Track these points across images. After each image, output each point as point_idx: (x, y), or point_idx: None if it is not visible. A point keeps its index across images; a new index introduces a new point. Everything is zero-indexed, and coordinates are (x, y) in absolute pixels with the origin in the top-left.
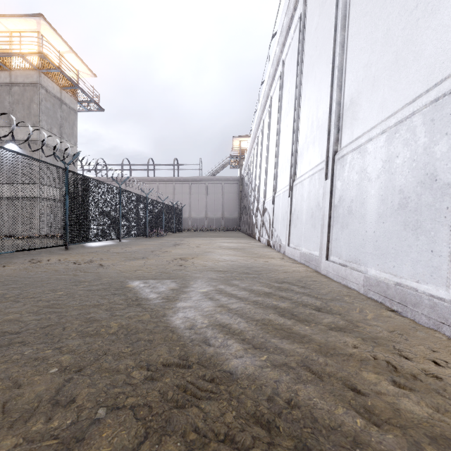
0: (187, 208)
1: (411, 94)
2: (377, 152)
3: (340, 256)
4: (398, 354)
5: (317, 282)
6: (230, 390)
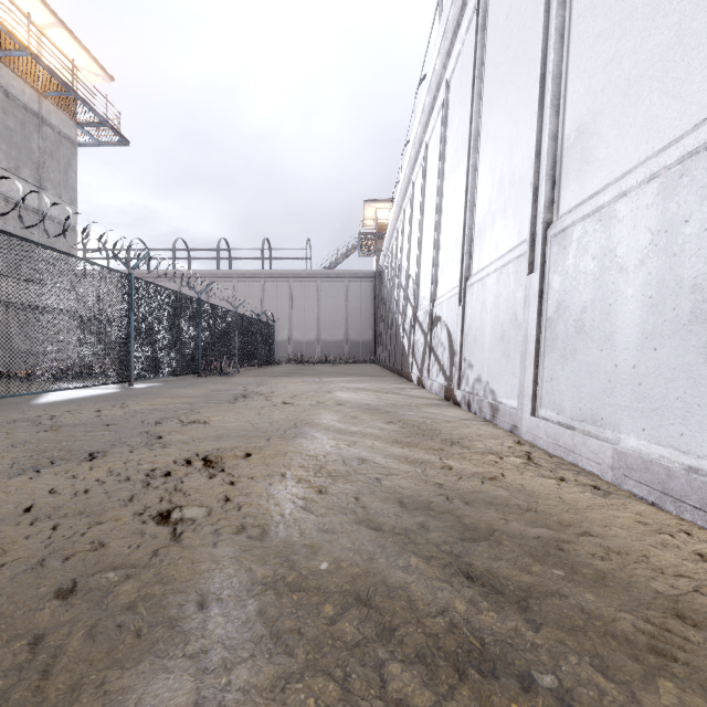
0: (286, 323)
1: None
2: None
3: None
4: None
5: None
6: None
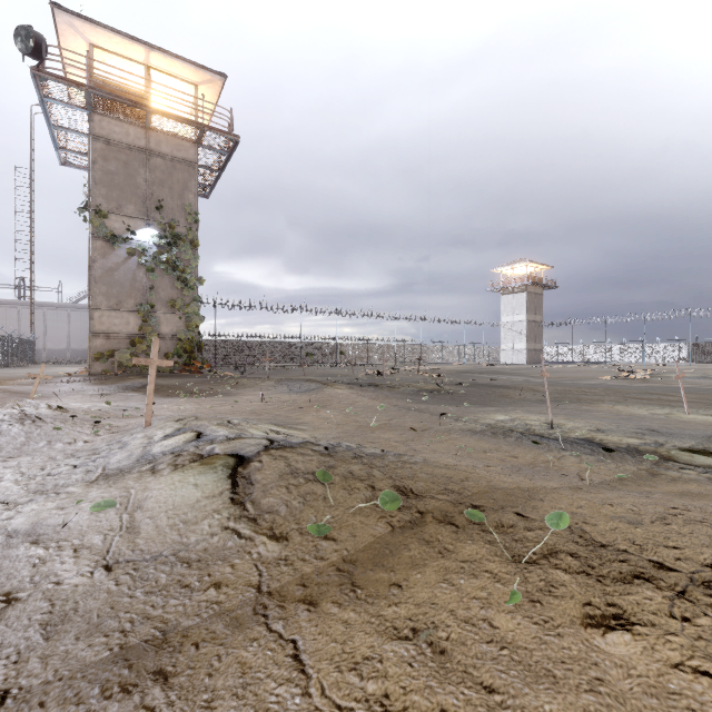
0: (41, 337)
1: None
2: None
3: None
4: None
5: None
6: None
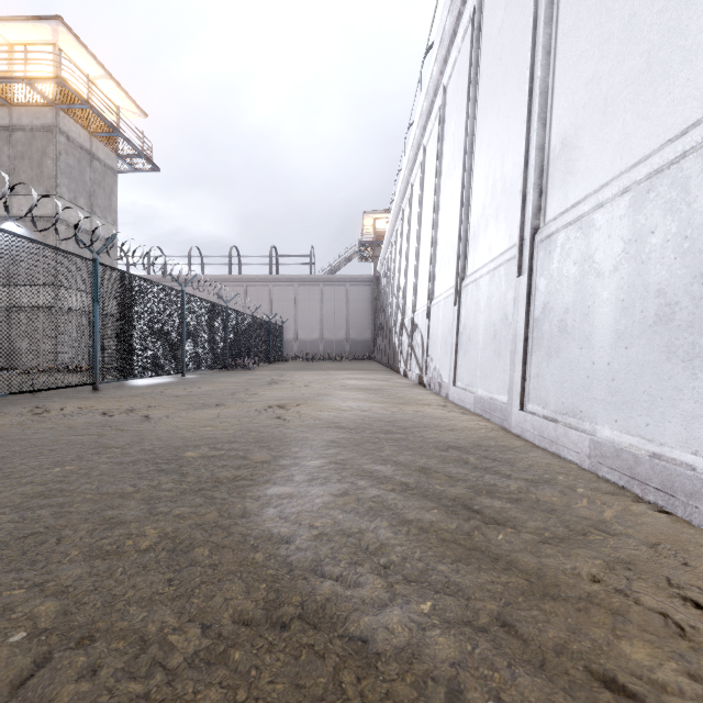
0: (292, 324)
1: (679, 121)
2: (613, 226)
3: (544, 404)
4: (680, 596)
5: (507, 449)
6: (363, 686)
